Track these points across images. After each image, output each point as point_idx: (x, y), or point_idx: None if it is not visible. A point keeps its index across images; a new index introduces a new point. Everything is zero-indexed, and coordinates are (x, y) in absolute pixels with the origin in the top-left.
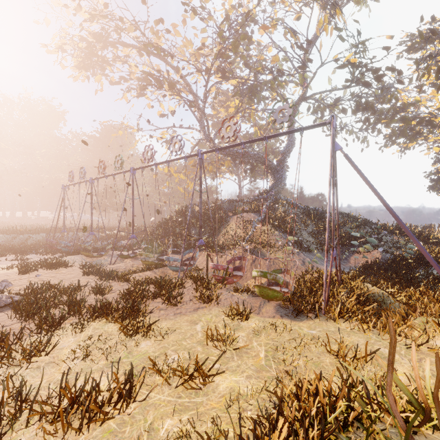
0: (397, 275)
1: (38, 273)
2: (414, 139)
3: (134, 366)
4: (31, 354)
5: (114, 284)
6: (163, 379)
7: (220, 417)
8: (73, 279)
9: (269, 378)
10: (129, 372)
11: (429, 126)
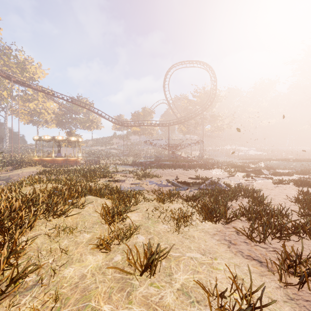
0: None
1: (281, 186)
2: None
3: (141, 224)
4: (161, 200)
5: (292, 206)
6: (108, 225)
7: (65, 248)
8: (284, 194)
9: (67, 297)
10: (112, 209)
11: None
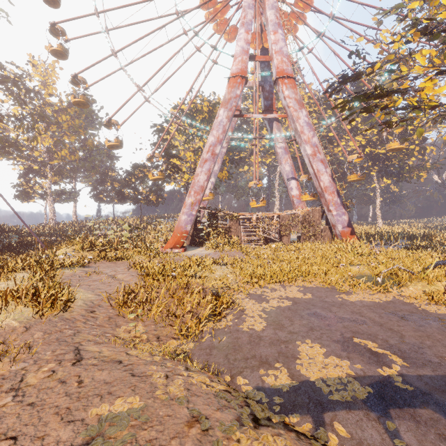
0: (10, 252)
1: None
2: (6, 155)
3: None
4: None
5: None
6: None
7: None
8: None
9: None
10: None
11: (18, 150)
